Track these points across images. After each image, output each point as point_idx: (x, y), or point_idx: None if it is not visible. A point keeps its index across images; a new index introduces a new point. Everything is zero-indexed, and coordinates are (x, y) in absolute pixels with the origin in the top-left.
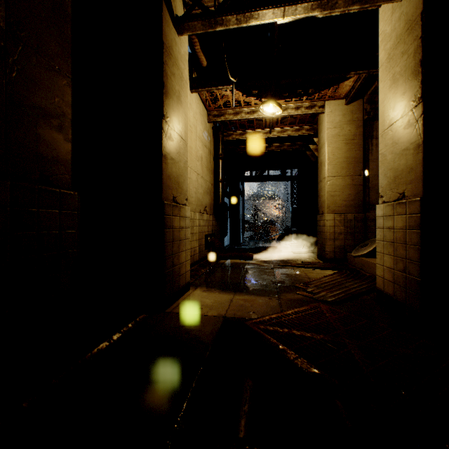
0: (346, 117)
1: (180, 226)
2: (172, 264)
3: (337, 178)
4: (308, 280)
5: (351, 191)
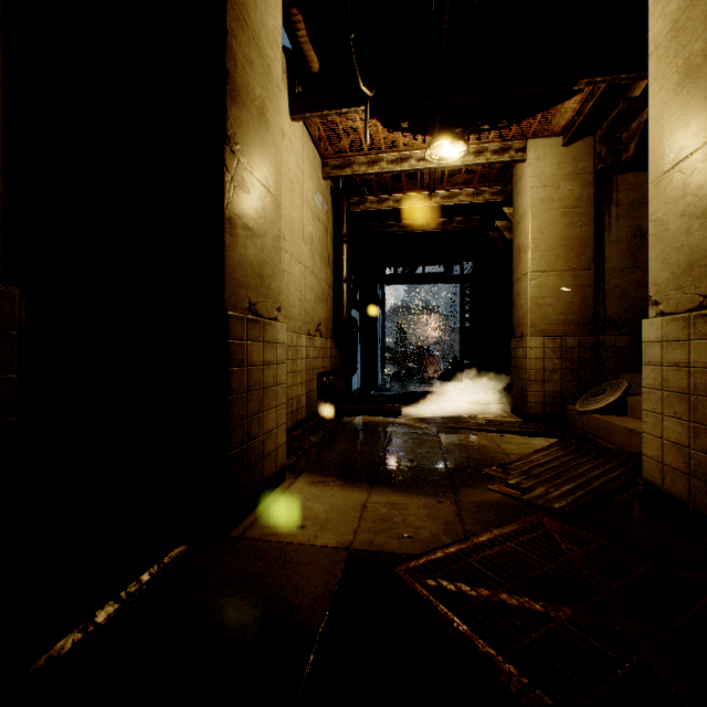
0: (564, 168)
1: (265, 360)
2: (246, 437)
3: (548, 274)
4: (506, 461)
5: (574, 296)
